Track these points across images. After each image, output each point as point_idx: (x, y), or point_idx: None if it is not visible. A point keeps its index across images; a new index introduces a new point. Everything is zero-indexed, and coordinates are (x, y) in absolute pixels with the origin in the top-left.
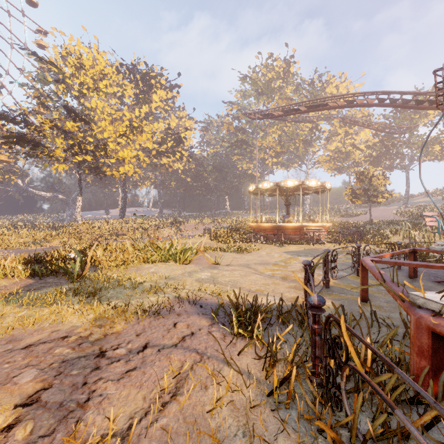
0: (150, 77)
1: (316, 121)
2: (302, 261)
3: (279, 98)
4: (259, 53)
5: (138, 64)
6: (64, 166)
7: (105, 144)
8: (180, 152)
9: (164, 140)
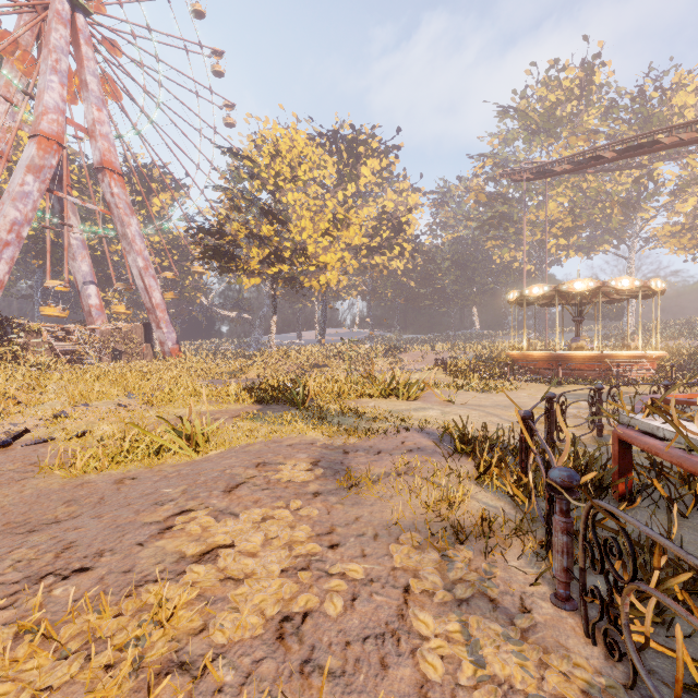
0: (357, 143)
1: (646, 163)
2: (581, 406)
3: (570, 133)
4: (531, 64)
5: (342, 128)
6: (258, 279)
7: (305, 249)
8: (400, 245)
9: (377, 230)
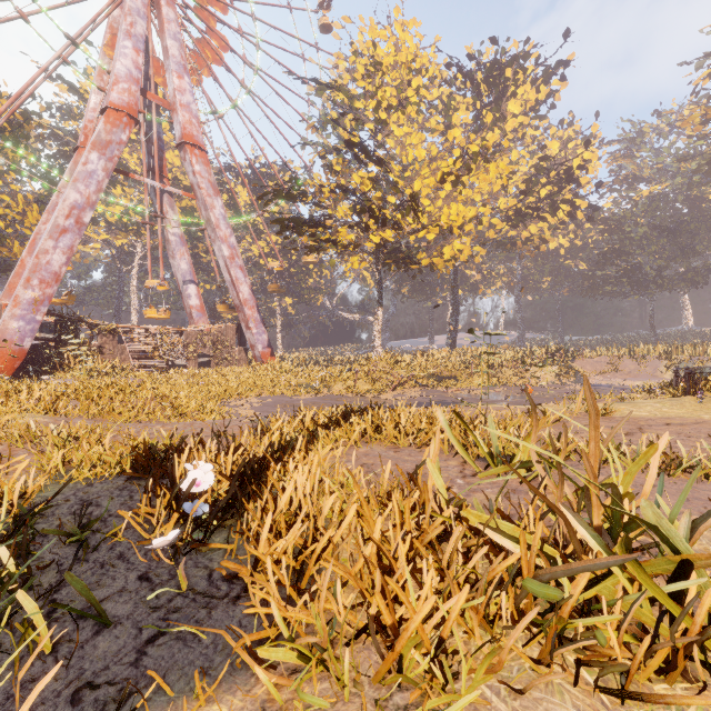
0: (502, 67)
1: None
2: None
3: None
4: None
5: (479, 54)
6: (356, 258)
7: (414, 197)
8: (570, 201)
9: (532, 185)
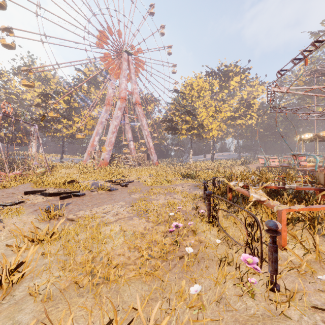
0: (228, 72)
1: None
2: None
3: None
4: None
5: (221, 66)
6: (185, 136)
7: (202, 124)
8: (250, 114)
9: (238, 109)
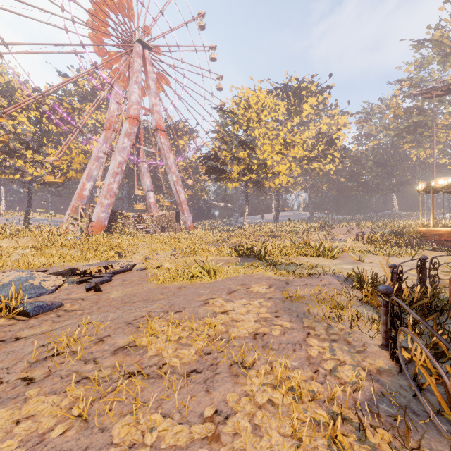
0: (300, 90)
1: None
2: None
3: None
4: (445, 1)
5: (290, 81)
6: (237, 184)
7: (265, 163)
8: (332, 154)
9: (315, 145)
